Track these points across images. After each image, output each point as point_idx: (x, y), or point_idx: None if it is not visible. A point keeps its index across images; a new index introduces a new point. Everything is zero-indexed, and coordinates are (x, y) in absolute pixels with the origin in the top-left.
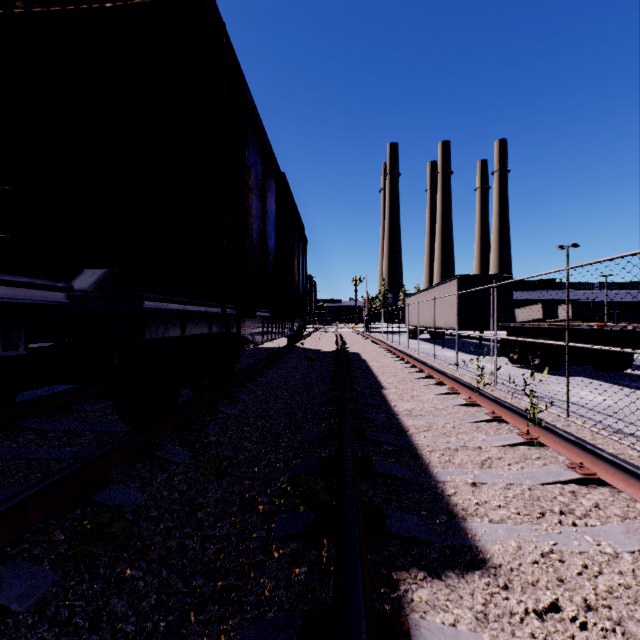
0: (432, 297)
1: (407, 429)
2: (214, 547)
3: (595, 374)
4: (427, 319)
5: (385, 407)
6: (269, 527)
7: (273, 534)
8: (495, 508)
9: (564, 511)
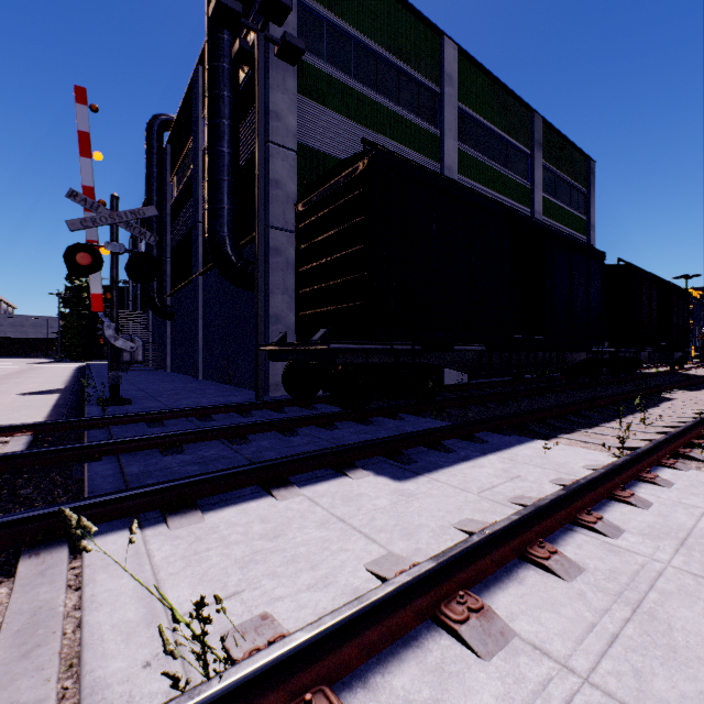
0: None
1: None
2: None
3: None
4: None
5: None
6: None
7: None
8: None
9: None
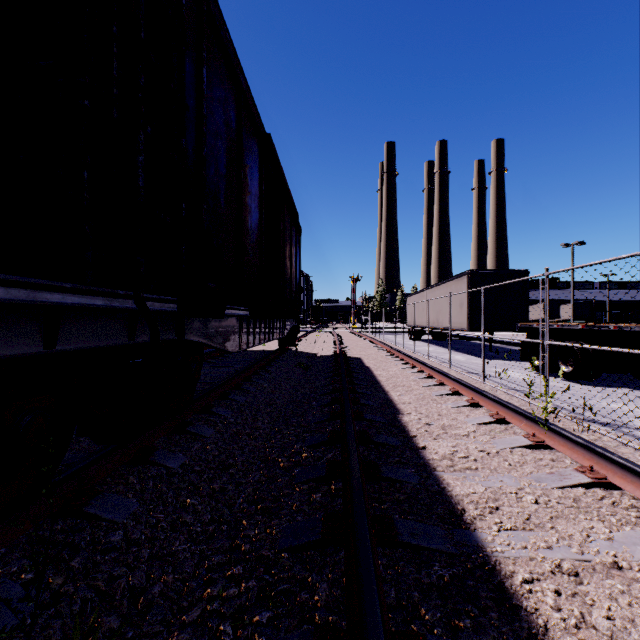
0: (437, 295)
1: (461, 508)
2: None
3: (638, 384)
4: (431, 319)
5: (411, 451)
6: None
7: None
8: None
9: None
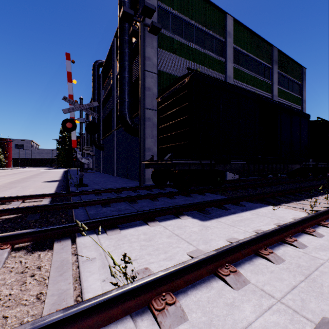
0: None
1: None
2: None
3: None
4: None
5: None
6: None
7: None
8: None
9: None
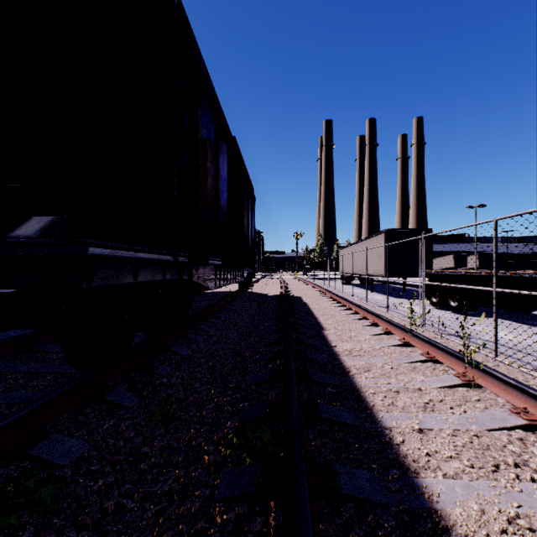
0: (362, 249)
1: (349, 370)
2: (153, 508)
3: (506, 315)
4: (358, 267)
5: (326, 347)
6: (213, 483)
7: (217, 494)
8: (447, 459)
9: (518, 463)
